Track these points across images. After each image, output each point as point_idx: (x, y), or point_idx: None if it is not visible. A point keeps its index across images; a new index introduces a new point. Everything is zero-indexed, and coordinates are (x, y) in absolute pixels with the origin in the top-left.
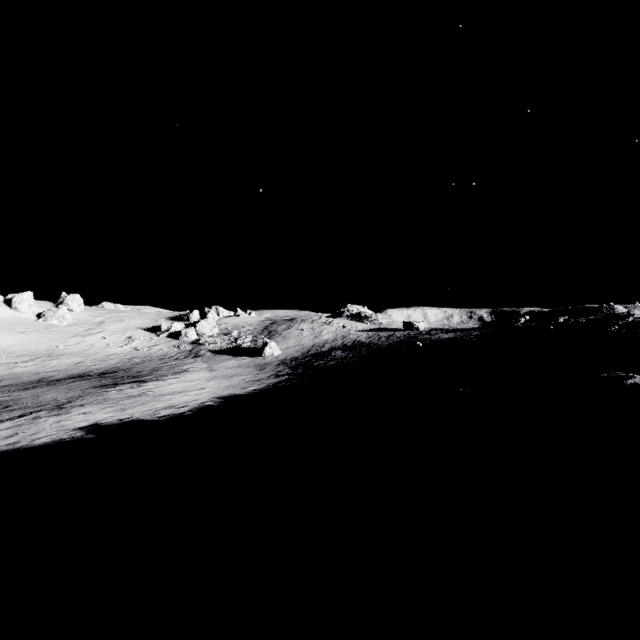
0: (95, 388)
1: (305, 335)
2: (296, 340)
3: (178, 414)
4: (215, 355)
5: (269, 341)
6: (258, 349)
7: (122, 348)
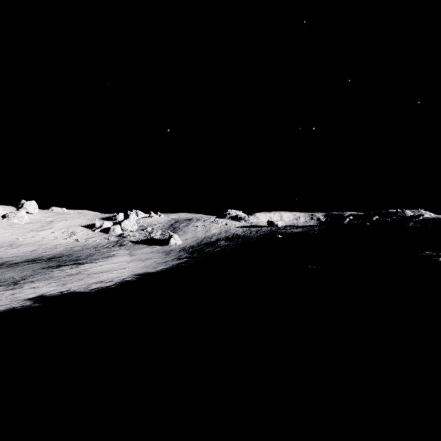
0: (44, 269)
1: (199, 230)
2: (193, 234)
3: (105, 287)
4: (135, 244)
5: (173, 234)
6: (166, 240)
7: (66, 240)
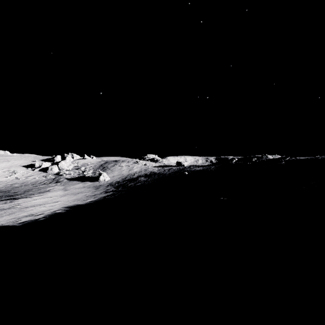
0: None
1: (124, 169)
2: (119, 172)
3: (34, 220)
4: (69, 181)
5: (102, 172)
6: (96, 177)
7: (7, 178)
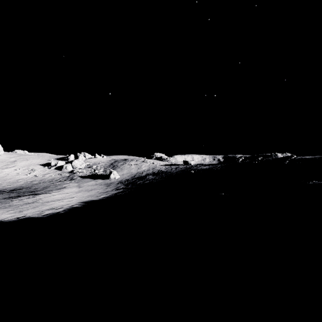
0: (4, 199)
1: (133, 167)
2: (128, 170)
3: (56, 213)
4: (82, 179)
5: (113, 171)
6: (107, 175)
7: (27, 175)
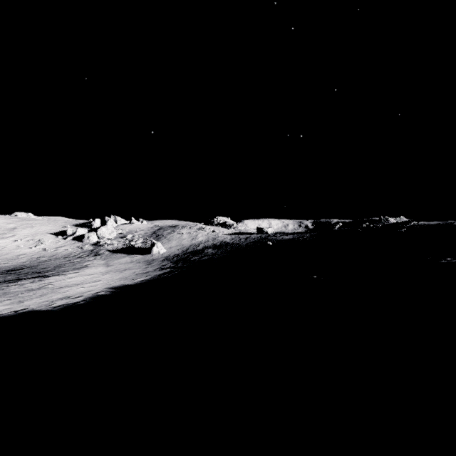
0: None
1: (185, 237)
2: (178, 241)
3: (72, 304)
4: (112, 254)
5: (156, 242)
6: (147, 248)
7: (31, 249)
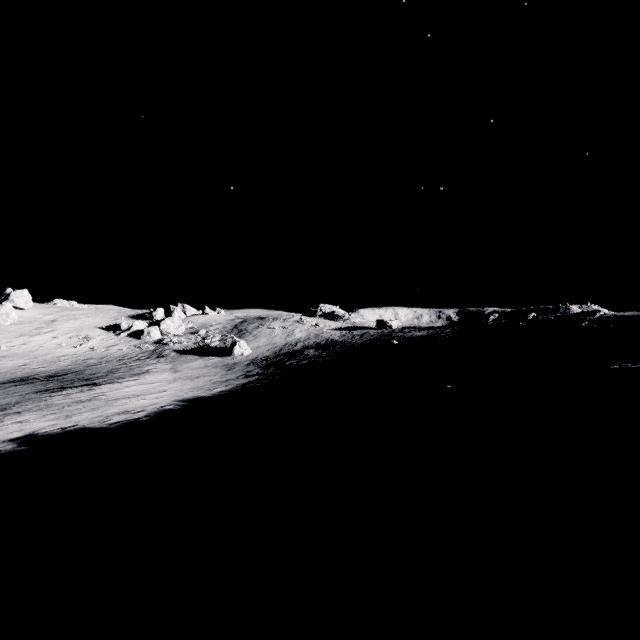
0: (38, 393)
1: (277, 334)
2: (267, 339)
3: (132, 420)
4: (180, 355)
5: (239, 340)
6: (227, 348)
7: (76, 348)
